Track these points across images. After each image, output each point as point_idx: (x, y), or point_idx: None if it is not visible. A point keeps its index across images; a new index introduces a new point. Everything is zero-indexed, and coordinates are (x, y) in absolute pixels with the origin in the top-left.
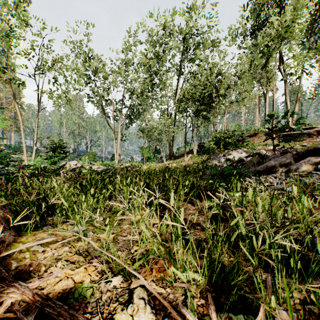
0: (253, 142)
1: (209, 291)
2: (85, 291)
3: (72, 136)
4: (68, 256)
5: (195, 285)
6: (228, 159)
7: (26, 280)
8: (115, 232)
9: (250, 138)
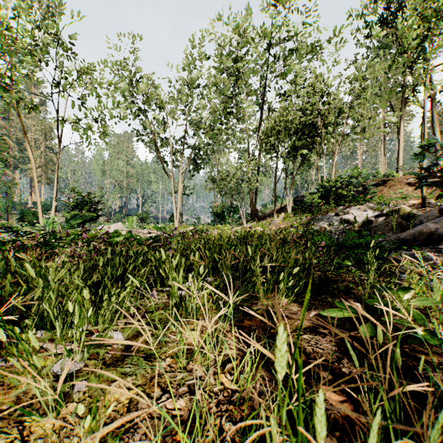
0: (382, 194)
1: None
2: None
3: (119, 189)
4: None
5: None
6: (344, 221)
7: None
8: (138, 384)
9: (376, 188)
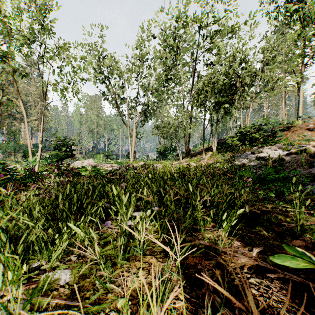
0: (286, 137)
1: None
2: None
3: (91, 134)
4: None
5: None
6: (259, 158)
7: None
8: None
9: (282, 132)
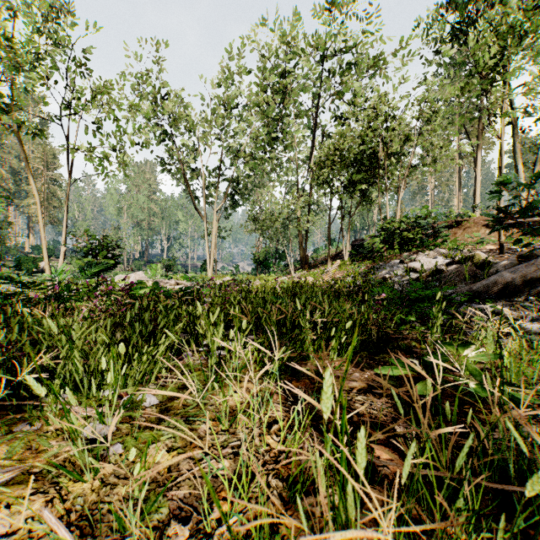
0: (455, 238)
1: None
2: None
3: (138, 230)
4: (33, 536)
5: None
6: (410, 269)
7: None
8: (177, 446)
9: (449, 230)
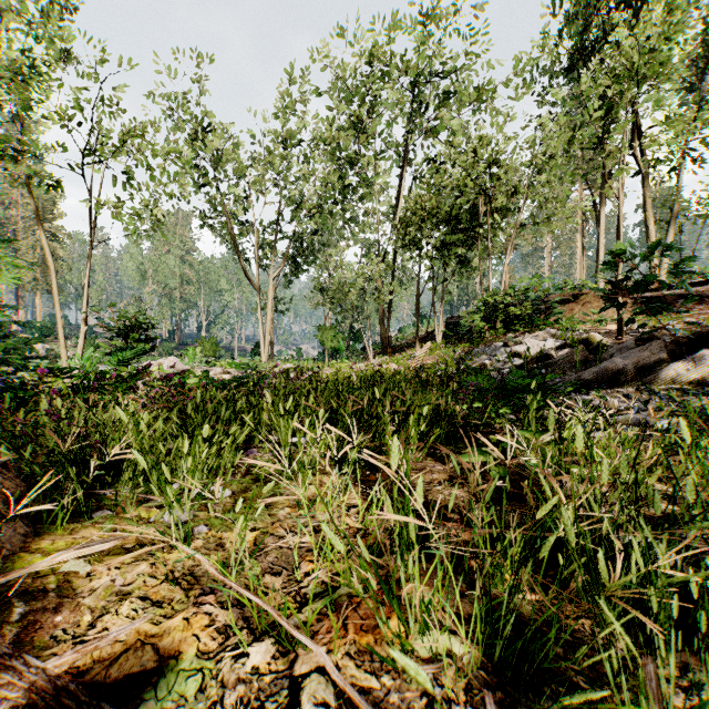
0: (571, 316)
1: (488, 686)
2: (183, 681)
3: (168, 302)
4: (148, 586)
5: (452, 667)
6: (514, 354)
7: (45, 649)
8: (260, 527)
9: (565, 305)
